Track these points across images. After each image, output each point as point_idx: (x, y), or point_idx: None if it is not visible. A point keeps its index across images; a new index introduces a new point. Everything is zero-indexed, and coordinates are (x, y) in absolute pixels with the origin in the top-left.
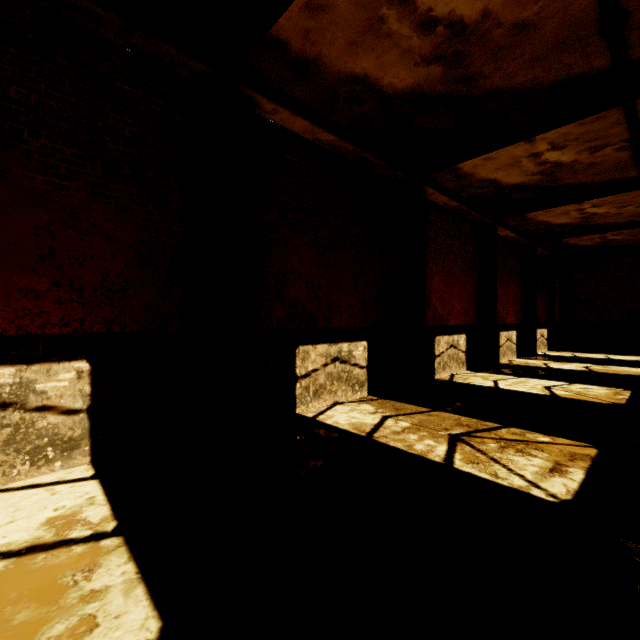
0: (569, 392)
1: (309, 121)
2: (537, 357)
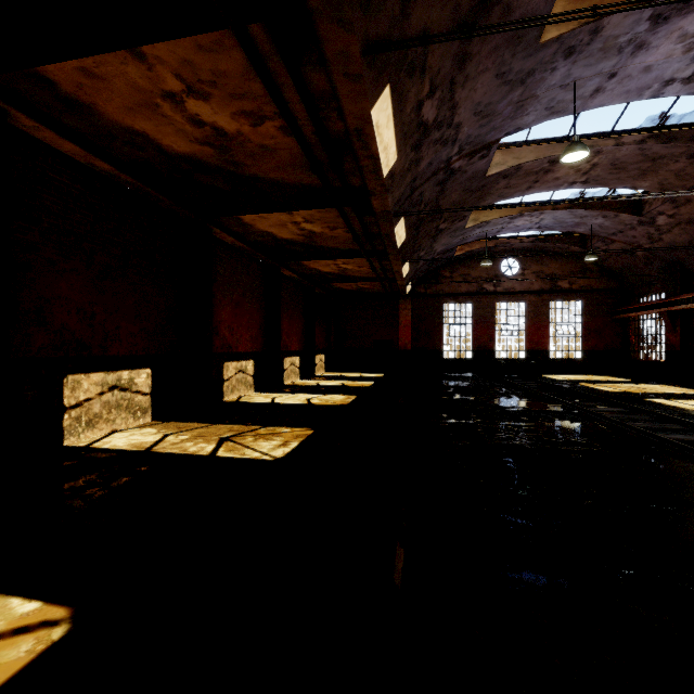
0: (320, 400)
1: (81, 148)
2: (315, 378)
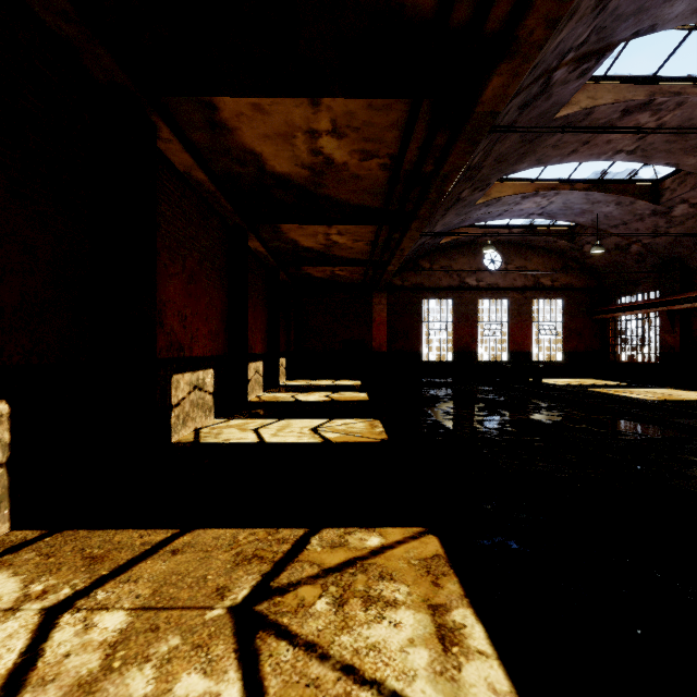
0: (338, 433)
1: None
2: (282, 389)
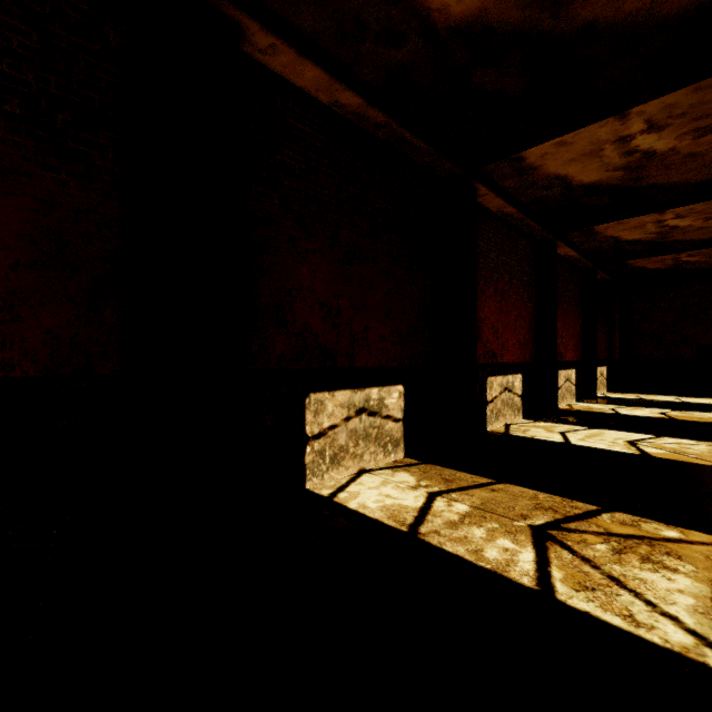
0: (662, 450)
1: (324, 70)
2: (599, 400)
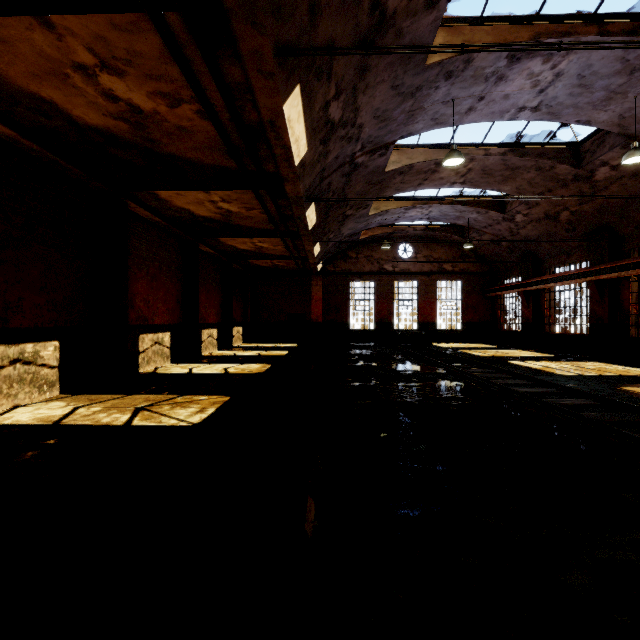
0: (237, 369)
1: None
2: (232, 349)
